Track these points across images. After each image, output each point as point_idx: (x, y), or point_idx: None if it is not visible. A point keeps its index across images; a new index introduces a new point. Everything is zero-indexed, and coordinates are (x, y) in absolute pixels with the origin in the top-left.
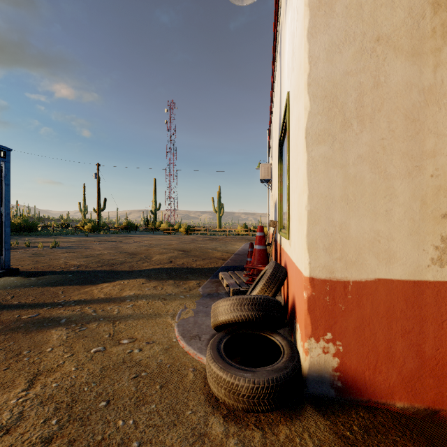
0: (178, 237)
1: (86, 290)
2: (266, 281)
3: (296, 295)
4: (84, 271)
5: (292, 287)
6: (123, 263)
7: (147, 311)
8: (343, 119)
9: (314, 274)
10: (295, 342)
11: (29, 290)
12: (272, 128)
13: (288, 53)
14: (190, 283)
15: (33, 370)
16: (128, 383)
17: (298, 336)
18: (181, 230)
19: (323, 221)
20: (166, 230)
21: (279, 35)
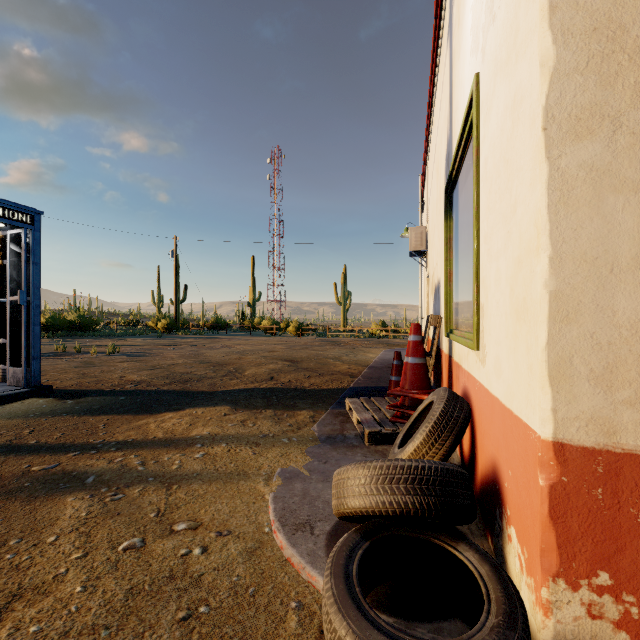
0: (285, 340)
1: (140, 424)
2: (433, 426)
3: (505, 466)
4: (143, 391)
5: (488, 443)
6: (201, 379)
7: (225, 467)
8: (639, 77)
9: (566, 434)
10: (499, 557)
11: (59, 420)
12: (429, 169)
13: (473, 6)
14: (299, 415)
15: (10, 585)
16: (169, 633)
17: (513, 556)
18: (290, 330)
19: (587, 314)
20: (268, 330)
21: (446, 5)
